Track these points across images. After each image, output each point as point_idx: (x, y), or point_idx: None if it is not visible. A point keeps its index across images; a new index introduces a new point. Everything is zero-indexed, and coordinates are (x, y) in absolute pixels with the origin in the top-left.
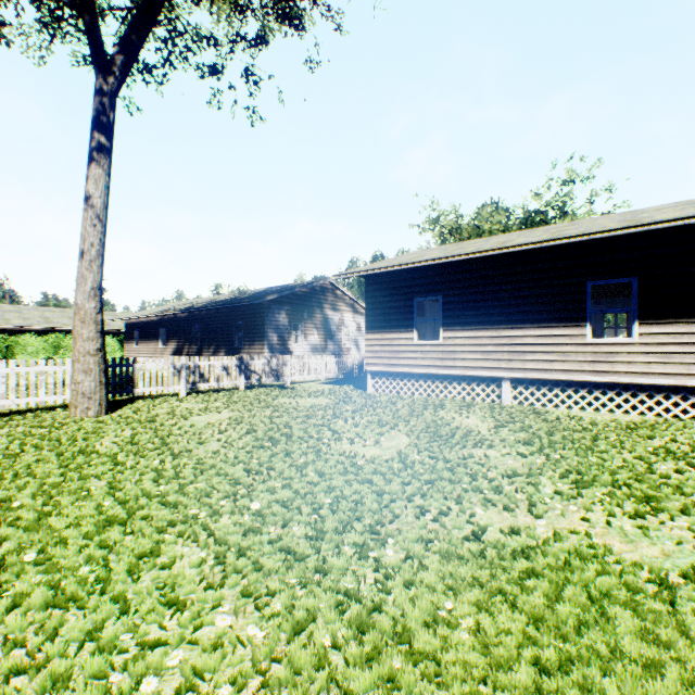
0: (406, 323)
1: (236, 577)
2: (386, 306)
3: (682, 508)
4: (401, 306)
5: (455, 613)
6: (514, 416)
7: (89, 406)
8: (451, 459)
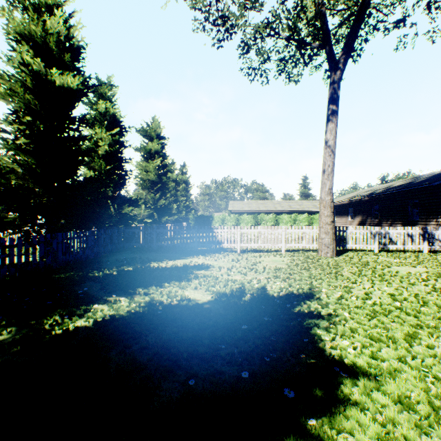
0: None
1: None
2: None
3: None
4: None
5: None
6: None
7: (327, 251)
8: None
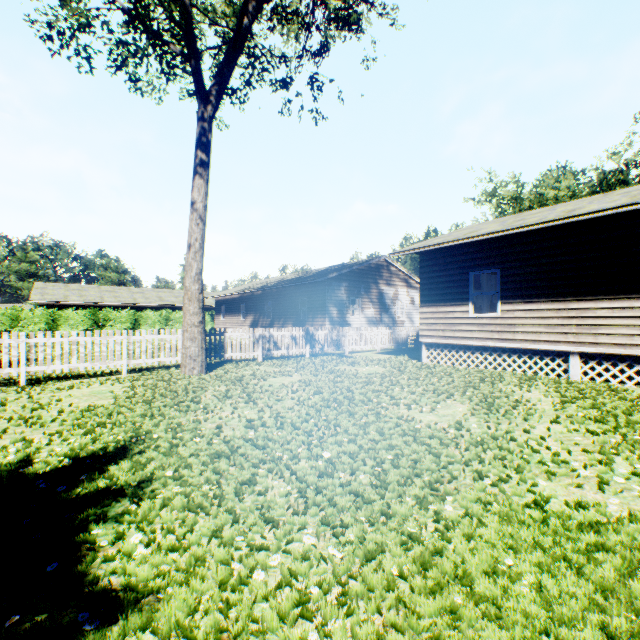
0: (461, 296)
1: (315, 508)
2: (440, 281)
3: None
4: (456, 280)
5: (515, 569)
6: (583, 392)
7: (194, 366)
8: (510, 431)
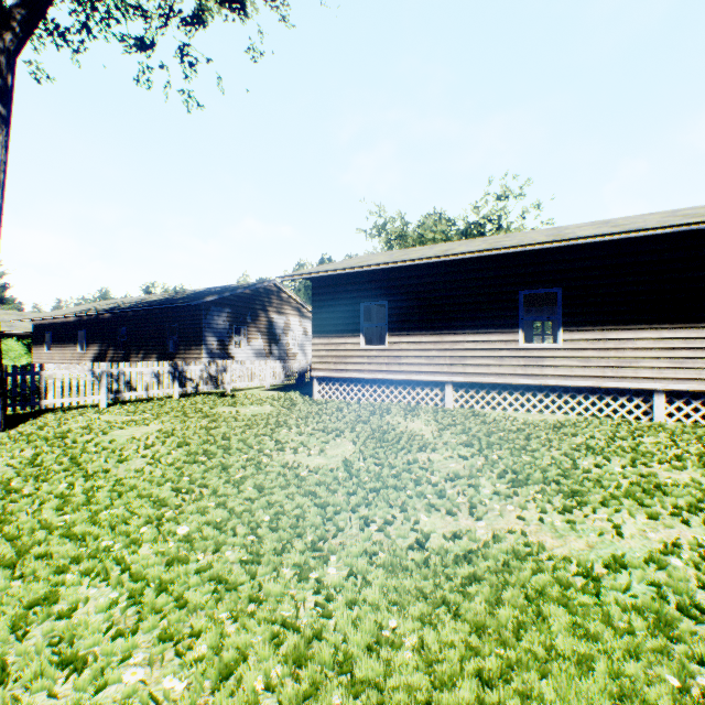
0: (353, 327)
1: (153, 619)
2: (332, 310)
3: (602, 501)
4: (348, 311)
5: (399, 631)
6: (456, 419)
7: None
8: (396, 465)
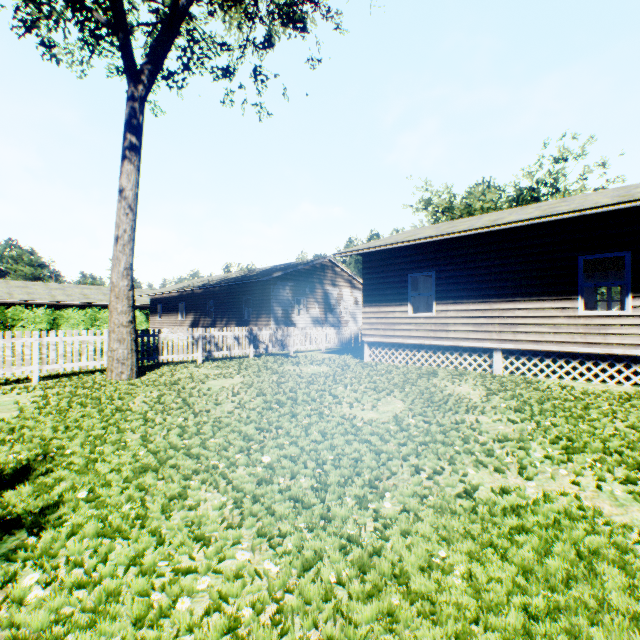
0: (401, 297)
1: (252, 519)
2: (381, 282)
3: None
4: (396, 282)
5: (448, 560)
6: (505, 385)
7: (122, 371)
8: (444, 424)
